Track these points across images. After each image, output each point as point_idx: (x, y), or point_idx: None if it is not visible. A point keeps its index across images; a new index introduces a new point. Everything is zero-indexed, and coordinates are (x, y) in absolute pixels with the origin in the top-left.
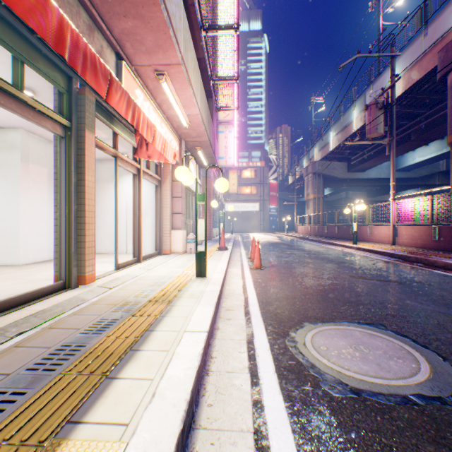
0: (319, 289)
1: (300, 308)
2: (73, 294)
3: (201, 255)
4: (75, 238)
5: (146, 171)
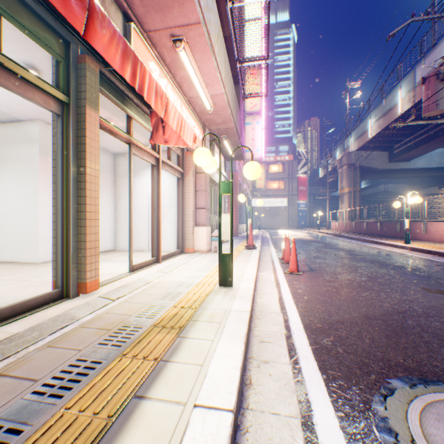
0: (387, 309)
1: (372, 345)
2: (67, 306)
3: (226, 258)
4: (74, 237)
5: (166, 162)
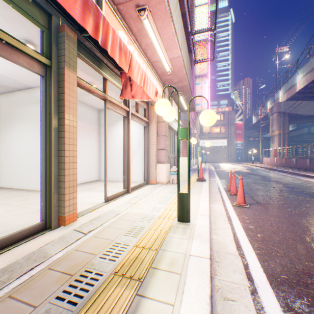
0: None
1: None
2: (46, 239)
3: (183, 197)
4: (56, 178)
5: (134, 114)
